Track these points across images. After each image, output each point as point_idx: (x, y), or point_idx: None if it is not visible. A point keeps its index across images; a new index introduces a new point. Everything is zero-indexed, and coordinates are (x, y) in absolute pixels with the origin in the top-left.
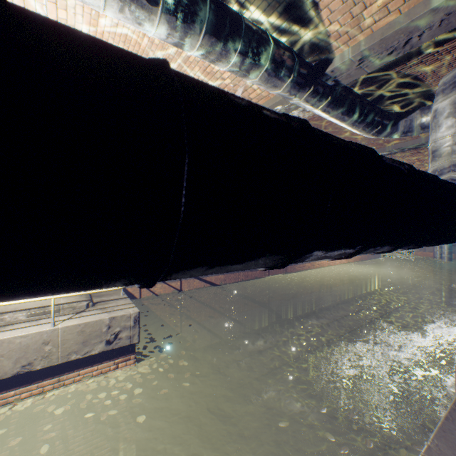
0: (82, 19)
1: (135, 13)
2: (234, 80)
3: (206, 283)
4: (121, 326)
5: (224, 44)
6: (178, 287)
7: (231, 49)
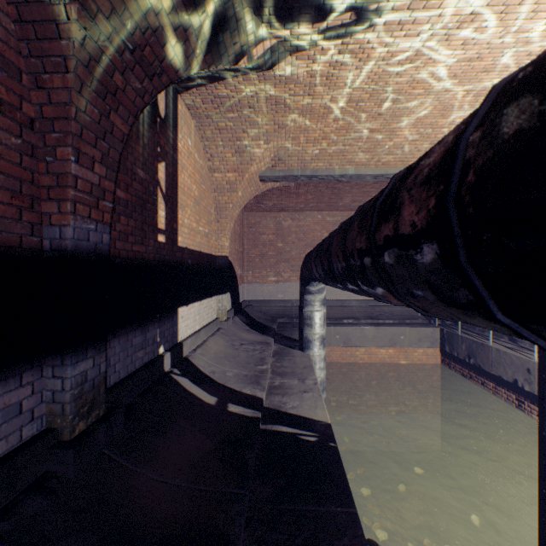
0: None
1: None
2: None
3: None
4: None
5: None
6: None
7: None
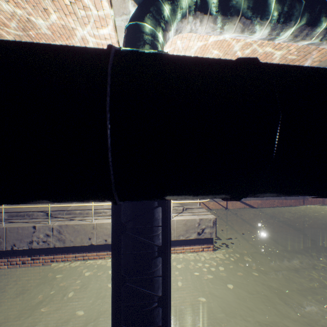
0: (199, 43)
1: (250, 31)
2: (298, 49)
3: (245, 205)
4: (205, 225)
5: (312, 27)
6: (224, 205)
7: (317, 28)
